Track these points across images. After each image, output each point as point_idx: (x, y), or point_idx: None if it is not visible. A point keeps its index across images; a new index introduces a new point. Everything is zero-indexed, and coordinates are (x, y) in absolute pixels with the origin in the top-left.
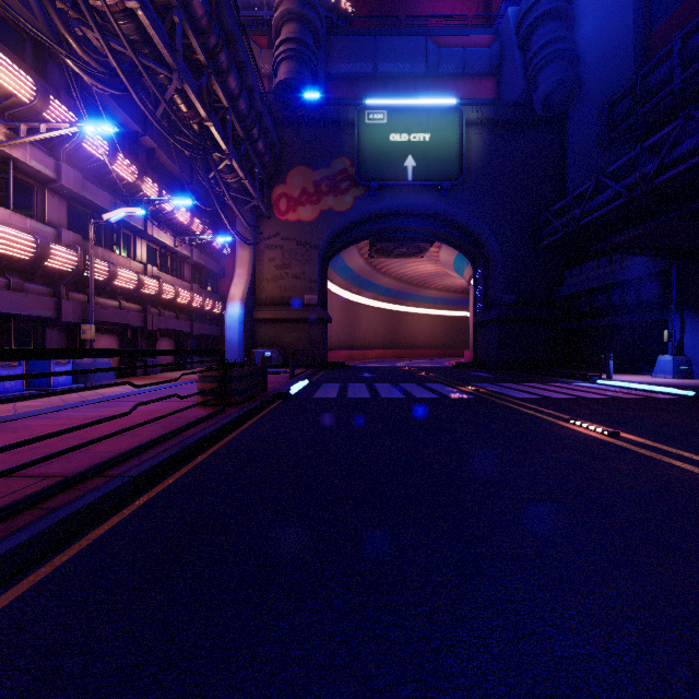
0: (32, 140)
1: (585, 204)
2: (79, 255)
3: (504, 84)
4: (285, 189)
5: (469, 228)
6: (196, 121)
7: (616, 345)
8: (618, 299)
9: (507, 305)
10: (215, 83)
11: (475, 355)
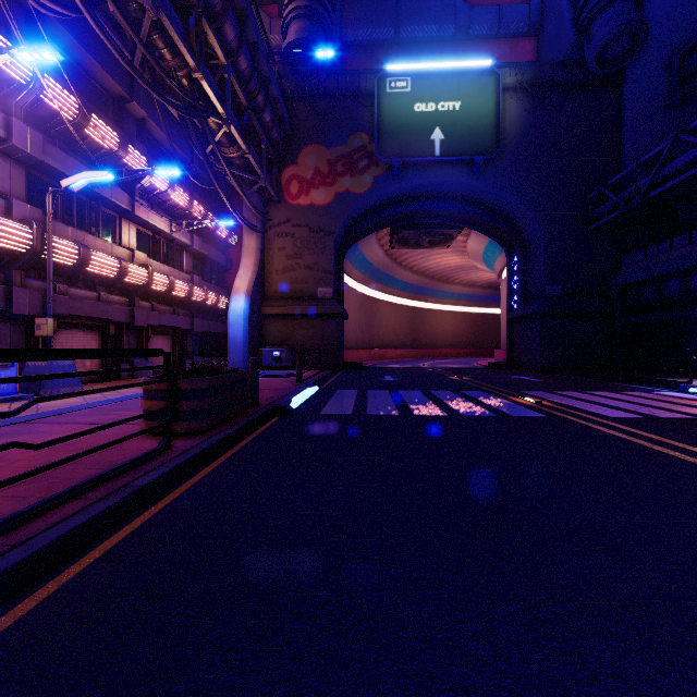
0: None
1: (657, 171)
2: (34, 231)
3: (546, 43)
4: (296, 170)
5: (504, 210)
6: (183, 73)
7: (696, 343)
8: None
9: (551, 297)
10: (208, 30)
11: (510, 355)
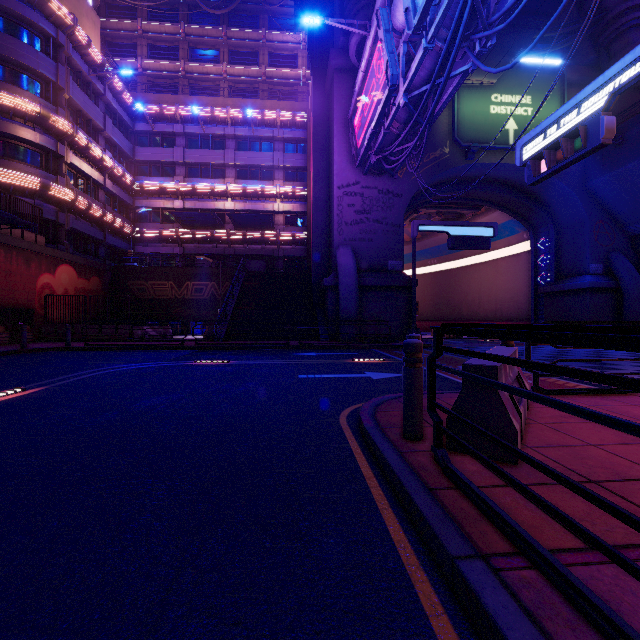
0: None
1: None
2: None
3: None
4: None
5: None
6: None
7: None
8: None
9: None
10: None
11: None
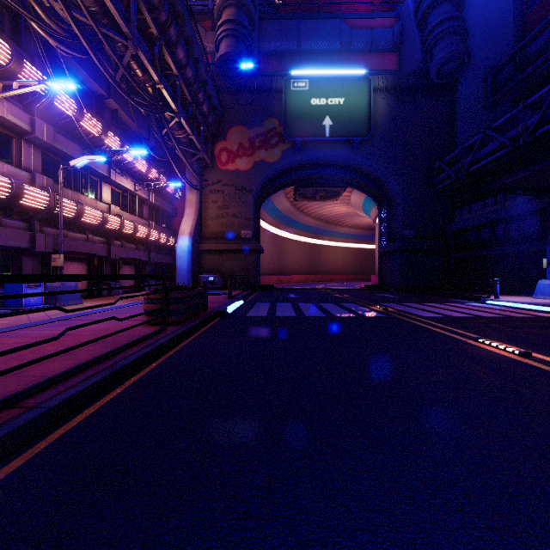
0: (6, 96)
1: (474, 154)
2: (50, 195)
3: (404, 57)
4: (225, 144)
5: (375, 176)
6: (149, 84)
7: (500, 271)
8: (502, 233)
9: (407, 238)
10: (166, 53)
11: (380, 279)
